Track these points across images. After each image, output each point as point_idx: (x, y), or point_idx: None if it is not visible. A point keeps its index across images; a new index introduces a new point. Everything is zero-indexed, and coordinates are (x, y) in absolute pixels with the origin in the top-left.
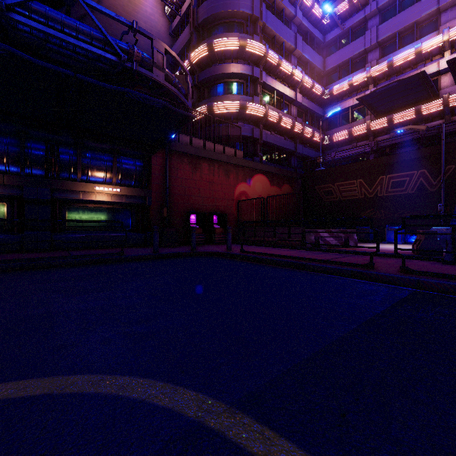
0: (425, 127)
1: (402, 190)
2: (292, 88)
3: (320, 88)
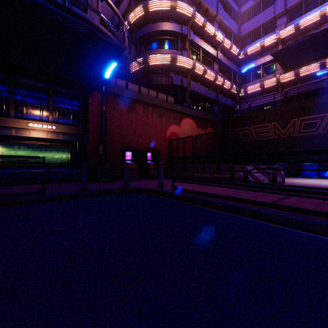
0: None
1: (313, 131)
2: (214, 48)
3: (236, 49)
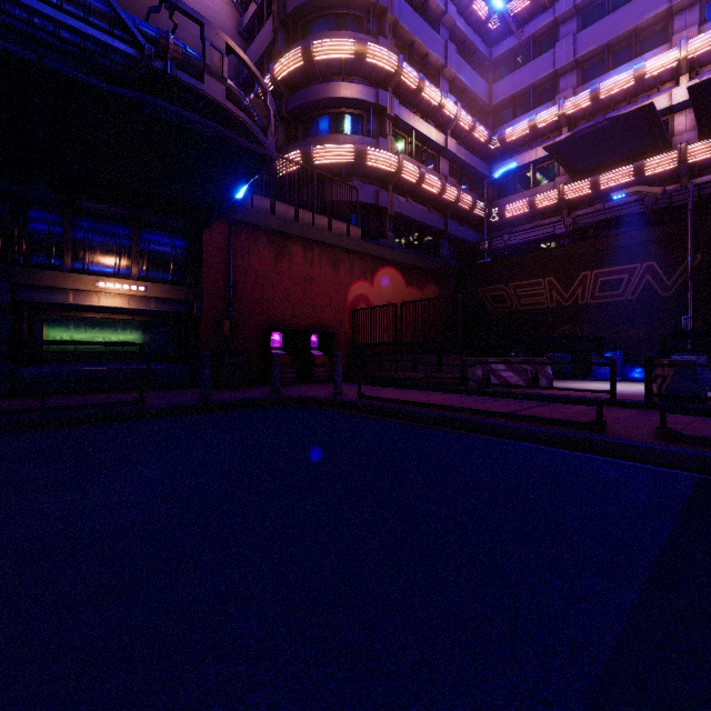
0: (662, 190)
1: (617, 295)
2: (440, 130)
3: (484, 132)
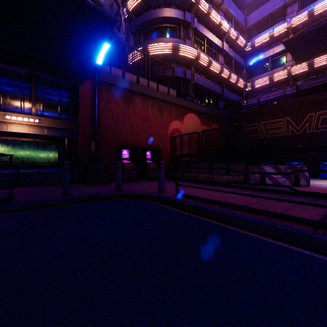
0: None
1: None
2: (219, 39)
3: (243, 40)
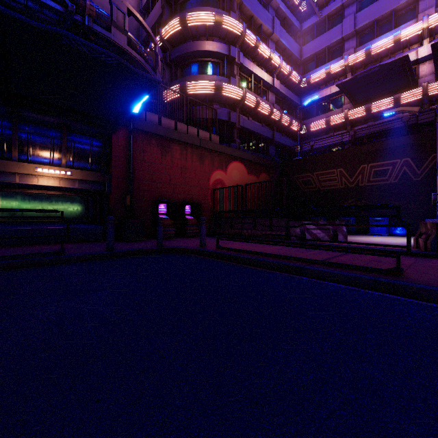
0: (418, 109)
1: (384, 179)
2: (269, 74)
3: (297, 76)
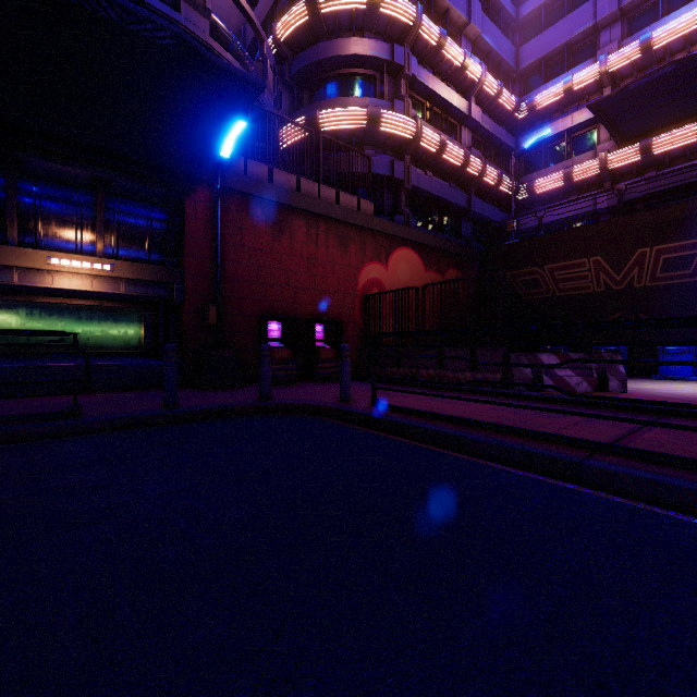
0: None
1: (686, 275)
2: (462, 96)
3: (511, 98)
